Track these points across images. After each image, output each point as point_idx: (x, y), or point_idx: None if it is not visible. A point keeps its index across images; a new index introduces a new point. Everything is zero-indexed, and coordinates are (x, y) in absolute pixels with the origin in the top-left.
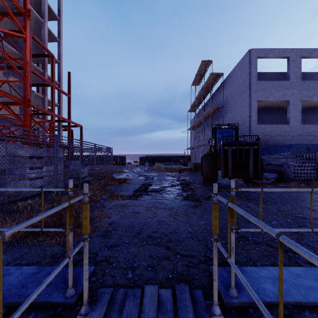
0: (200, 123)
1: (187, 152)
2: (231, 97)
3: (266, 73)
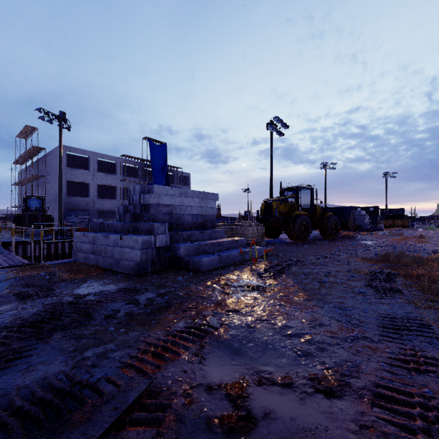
0: (27, 182)
1: (11, 211)
2: (52, 170)
3: (83, 157)
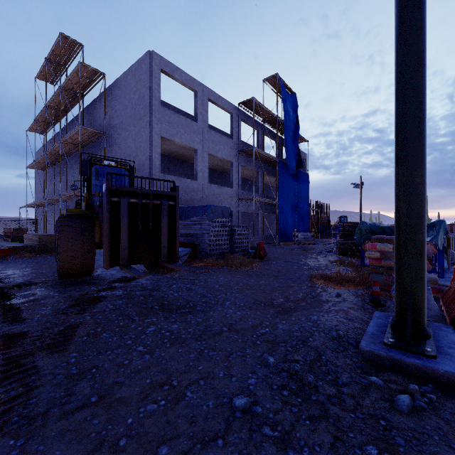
0: (58, 157)
1: (26, 212)
2: (119, 121)
3: (169, 105)
